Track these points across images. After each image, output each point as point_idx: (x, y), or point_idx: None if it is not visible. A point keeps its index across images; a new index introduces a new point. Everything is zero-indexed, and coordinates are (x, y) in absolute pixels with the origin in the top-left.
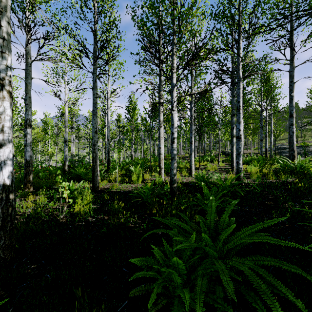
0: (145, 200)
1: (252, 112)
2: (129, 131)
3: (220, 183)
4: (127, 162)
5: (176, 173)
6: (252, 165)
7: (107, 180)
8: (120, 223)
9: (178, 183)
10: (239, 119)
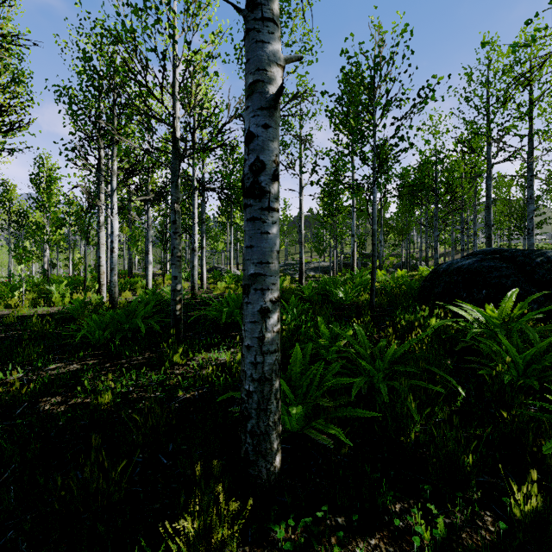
0: (75, 316)
1: (238, 219)
2: (42, 226)
3: (168, 294)
4: (36, 282)
5: (117, 286)
6: (225, 280)
7: (3, 306)
8: (44, 330)
9: (123, 299)
10: (194, 231)
